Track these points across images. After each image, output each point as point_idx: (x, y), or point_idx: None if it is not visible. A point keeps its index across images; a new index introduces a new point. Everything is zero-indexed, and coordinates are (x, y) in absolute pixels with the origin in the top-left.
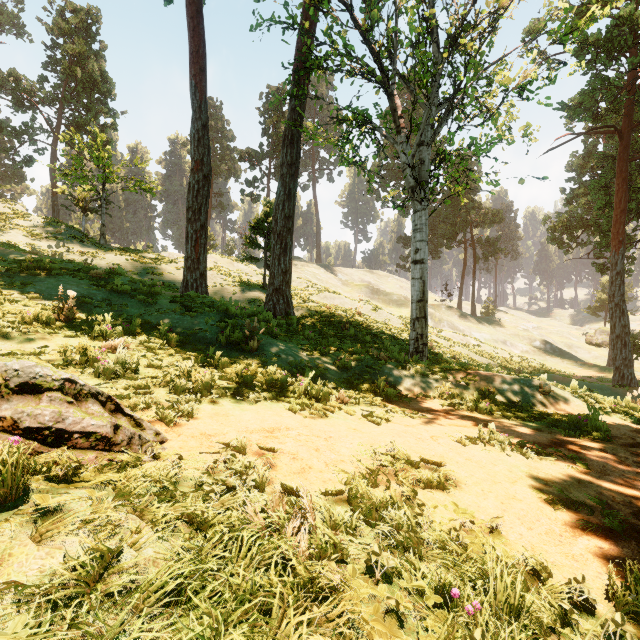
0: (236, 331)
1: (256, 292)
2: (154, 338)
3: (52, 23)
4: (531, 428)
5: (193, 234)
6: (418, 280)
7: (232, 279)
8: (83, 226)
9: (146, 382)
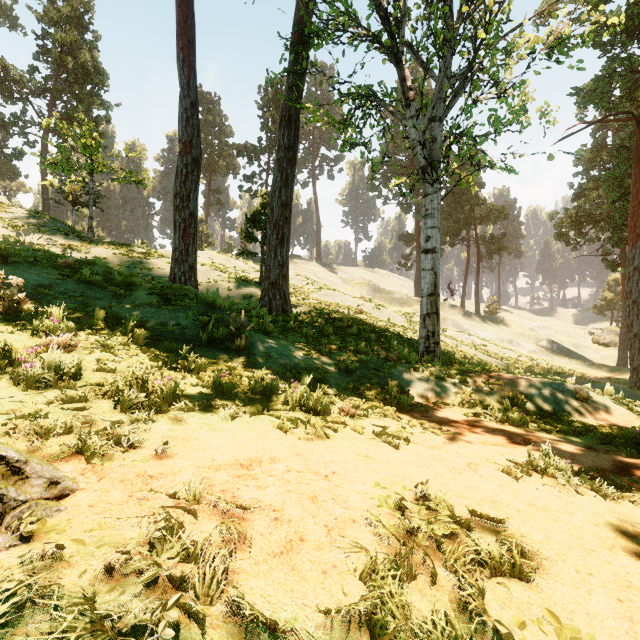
0: (220, 327)
1: (252, 288)
2: (118, 334)
3: (43, 12)
4: (581, 446)
5: (181, 223)
6: (429, 271)
7: (227, 275)
8: (73, 221)
9: (82, 392)
